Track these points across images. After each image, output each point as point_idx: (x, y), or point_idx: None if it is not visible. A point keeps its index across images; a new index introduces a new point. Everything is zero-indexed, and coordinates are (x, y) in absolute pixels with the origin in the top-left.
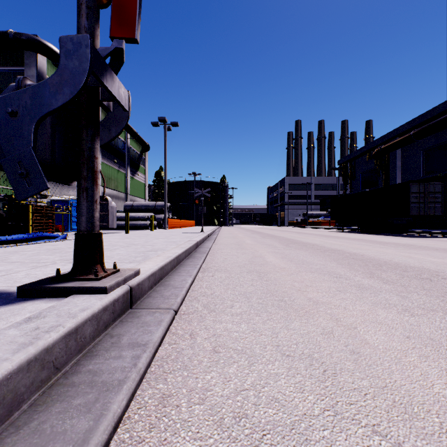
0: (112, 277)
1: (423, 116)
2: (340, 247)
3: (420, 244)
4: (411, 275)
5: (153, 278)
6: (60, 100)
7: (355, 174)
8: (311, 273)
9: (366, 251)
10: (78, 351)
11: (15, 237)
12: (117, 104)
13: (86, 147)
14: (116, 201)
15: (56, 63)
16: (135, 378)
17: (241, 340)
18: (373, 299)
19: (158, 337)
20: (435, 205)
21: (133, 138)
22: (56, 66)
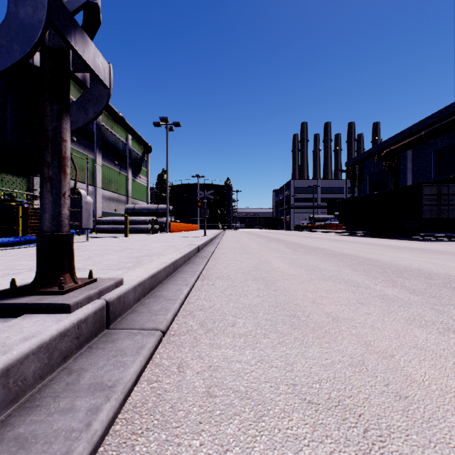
0: (84, 289)
1: (435, 116)
2: (352, 252)
3: (436, 249)
4: (439, 283)
5: (141, 288)
6: (8, 59)
7: (364, 176)
8: (324, 281)
9: (380, 255)
10: (10, 401)
11: (0, 240)
12: (96, 79)
13: (50, 125)
14: (117, 204)
15: None
16: (83, 453)
17: (245, 375)
18: (404, 314)
19: (133, 373)
20: (449, 208)
21: (135, 139)
22: None
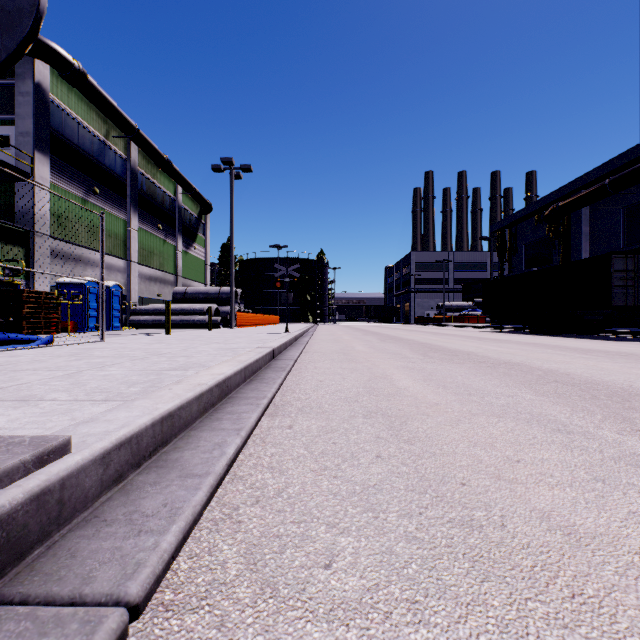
0: None
1: (625, 156)
2: (516, 358)
3: None
4: None
5: (126, 451)
6: None
7: (517, 246)
8: (497, 418)
9: (566, 365)
10: None
11: None
12: None
13: None
14: (161, 286)
15: (64, 75)
16: None
17: None
18: None
19: None
20: None
21: (187, 193)
22: (65, 78)
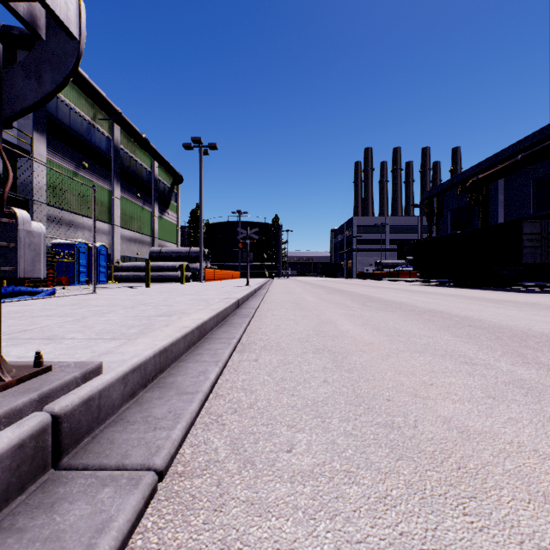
0: (10, 394)
1: (534, 136)
2: (439, 307)
3: (547, 303)
4: None
5: (138, 375)
6: None
7: (443, 212)
8: (419, 354)
9: (480, 313)
10: None
11: None
12: (56, 24)
13: None
14: (139, 246)
15: None
16: None
17: None
18: None
19: None
20: None
21: (162, 167)
22: None
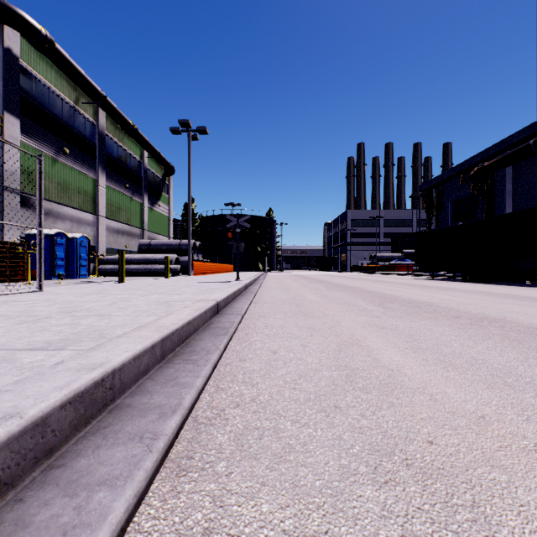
0: None
1: None
2: (488, 311)
3: None
4: None
5: None
6: None
7: (443, 203)
8: None
9: None
10: None
11: None
12: None
13: None
14: (128, 239)
15: (32, 41)
16: None
17: None
18: None
19: None
20: None
21: (152, 157)
22: (34, 45)
